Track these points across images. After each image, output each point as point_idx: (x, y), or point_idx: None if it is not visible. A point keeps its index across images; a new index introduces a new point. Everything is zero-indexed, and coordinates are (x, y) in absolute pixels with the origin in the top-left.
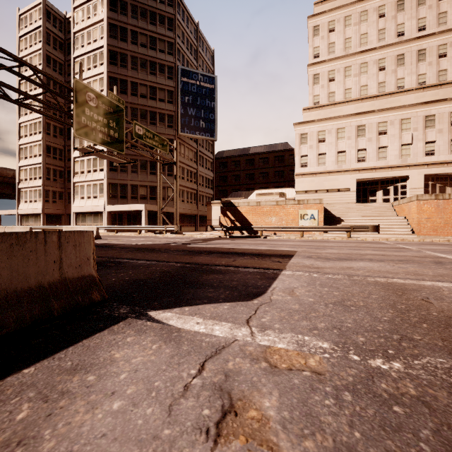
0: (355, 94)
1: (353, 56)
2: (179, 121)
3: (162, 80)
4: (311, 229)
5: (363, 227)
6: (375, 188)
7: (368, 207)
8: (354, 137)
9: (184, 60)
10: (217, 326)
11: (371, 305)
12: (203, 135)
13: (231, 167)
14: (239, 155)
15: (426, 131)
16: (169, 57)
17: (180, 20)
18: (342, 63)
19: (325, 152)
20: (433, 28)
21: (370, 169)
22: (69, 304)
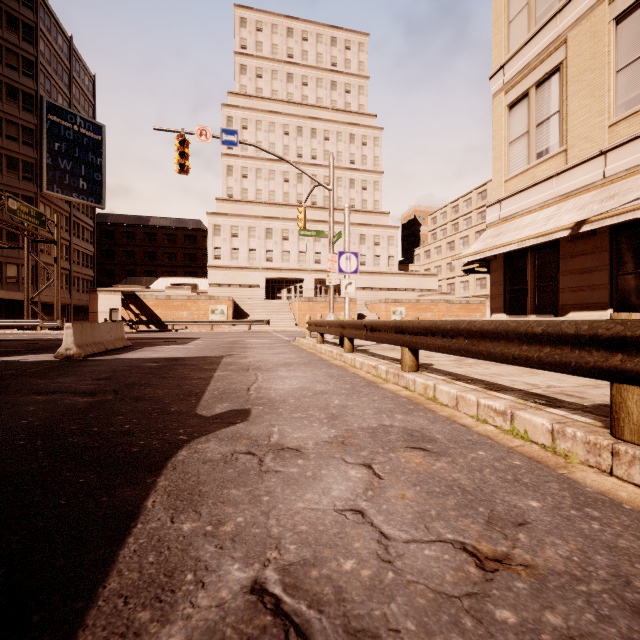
0: (265, 197)
1: (264, 160)
2: (43, 174)
3: (12, 110)
4: (220, 323)
5: (259, 321)
6: (281, 286)
7: (272, 304)
8: (263, 238)
9: (51, 87)
10: (176, 346)
11: (220, 343)
12: (84, 200)
13: (121, 238)
14: (134, 225)
15: (316, 243)
16: (26, 80)
17: (44, 30)
18: (254, 164)
19: (238, 247)
20: (321, 160)
21: (276, 269)
22: (126, 344)
